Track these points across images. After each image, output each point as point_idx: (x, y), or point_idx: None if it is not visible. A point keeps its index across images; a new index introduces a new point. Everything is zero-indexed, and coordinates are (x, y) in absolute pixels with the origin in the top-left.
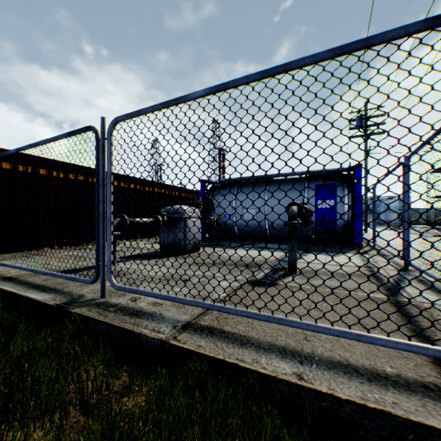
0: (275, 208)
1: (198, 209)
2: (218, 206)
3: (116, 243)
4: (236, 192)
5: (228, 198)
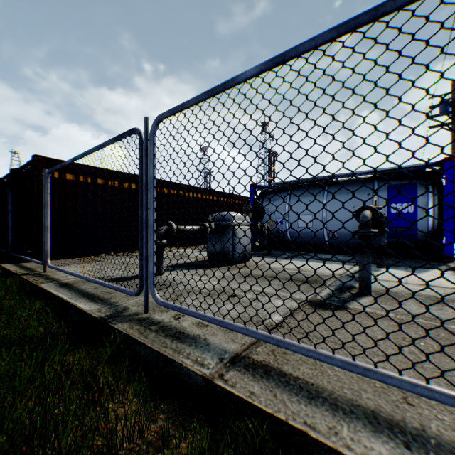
0: (335, 214)
1: (248, 216)
2: (269, 212)
3: (166, 250)
4: (288, 197)
5: (280, 203)
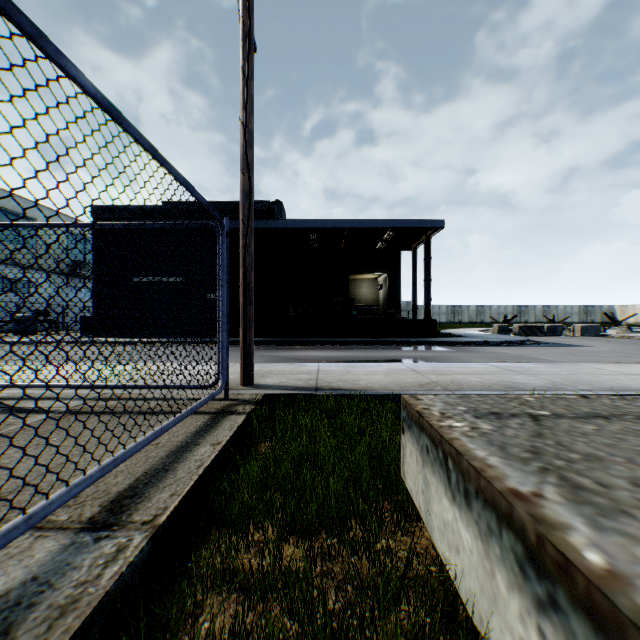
0: None
1: None
2: None
3: None
4: None
5: None
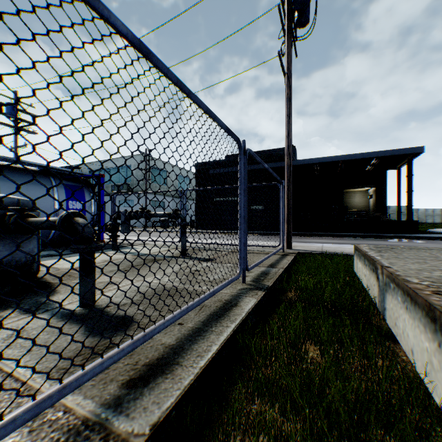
0: None
1: None
2: None
3: None
4: None
5: None
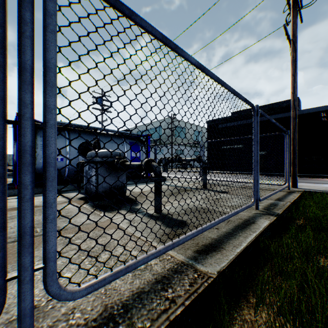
0: None
1: None
2: None
3: None
4: (68, 137)
5: (60, 141)
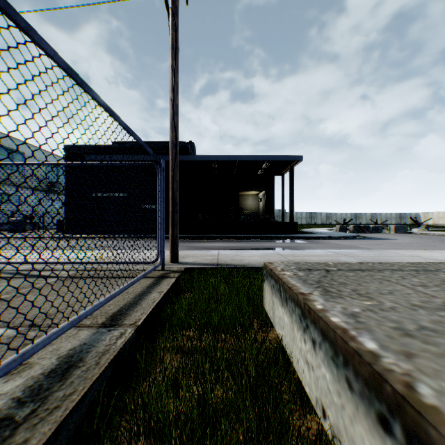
0: None
1: None
2: None
3: None
4: None
5: None
